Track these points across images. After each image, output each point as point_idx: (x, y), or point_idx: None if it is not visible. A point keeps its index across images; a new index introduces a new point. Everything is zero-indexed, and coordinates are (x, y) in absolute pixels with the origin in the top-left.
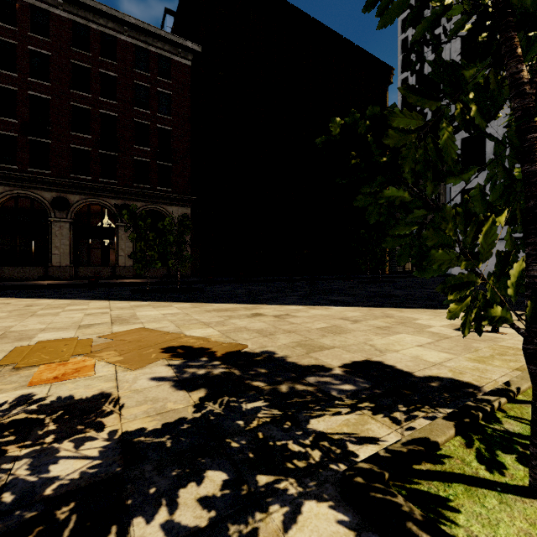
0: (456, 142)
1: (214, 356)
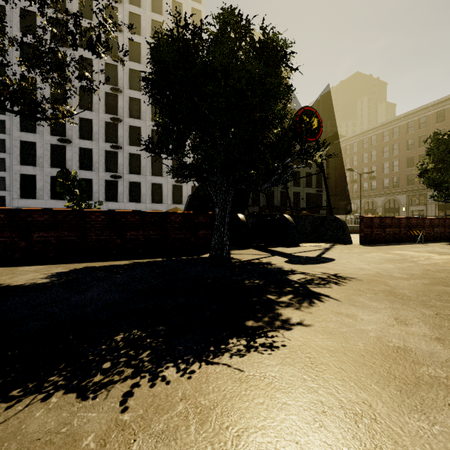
0: (16, 140)
1: None
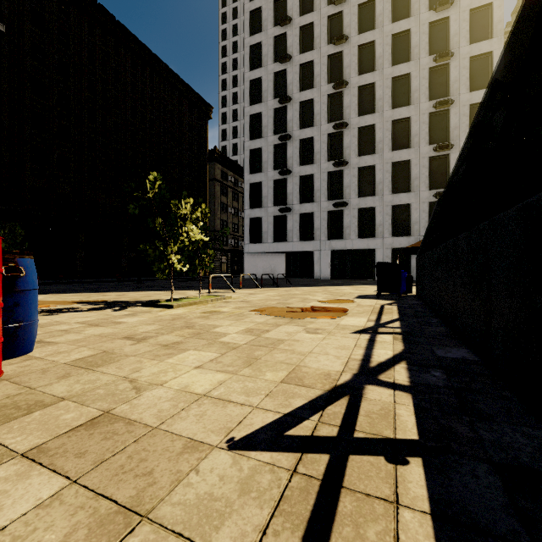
0: (247, 184)
1: (99, 302)
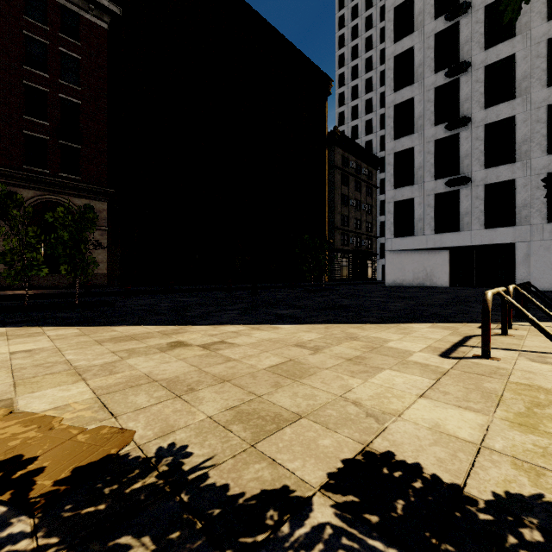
0: (389, 155)
1: (27, 494)
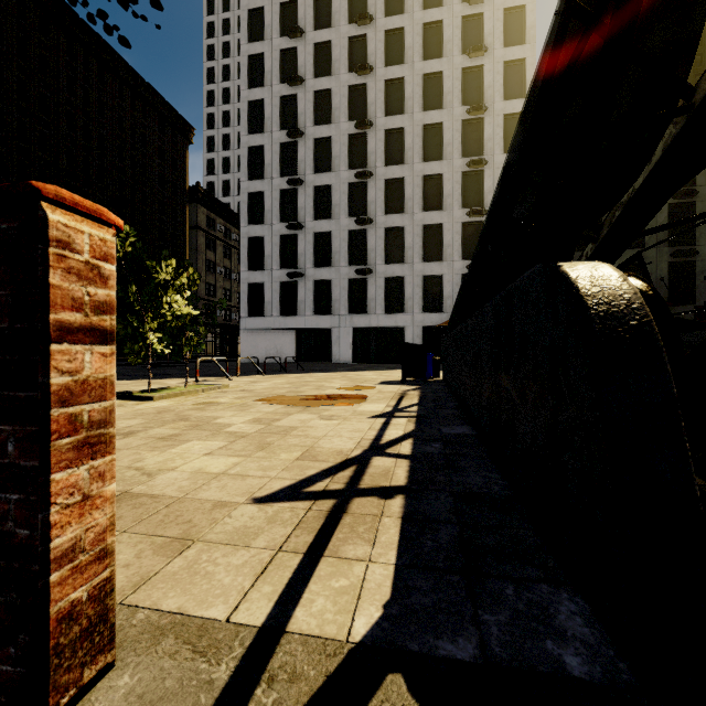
0: (244, 238)
1: None
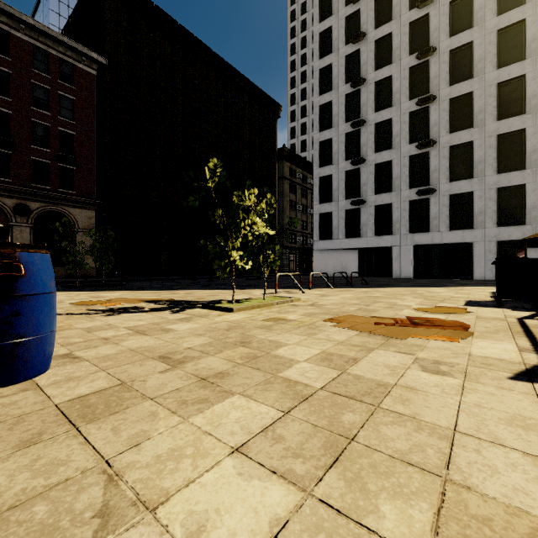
0: (316, 179)
1: (164, 301)
